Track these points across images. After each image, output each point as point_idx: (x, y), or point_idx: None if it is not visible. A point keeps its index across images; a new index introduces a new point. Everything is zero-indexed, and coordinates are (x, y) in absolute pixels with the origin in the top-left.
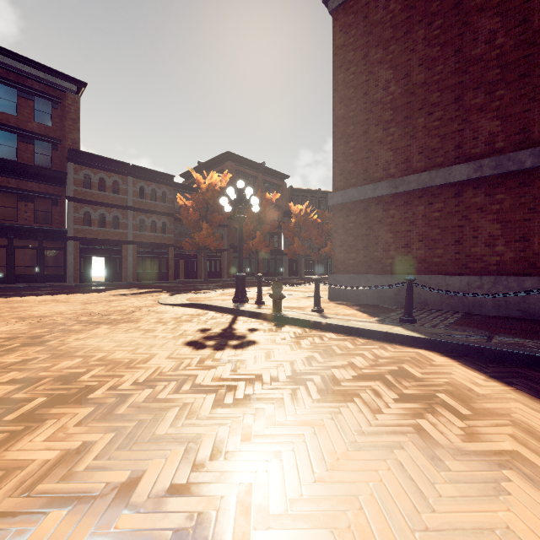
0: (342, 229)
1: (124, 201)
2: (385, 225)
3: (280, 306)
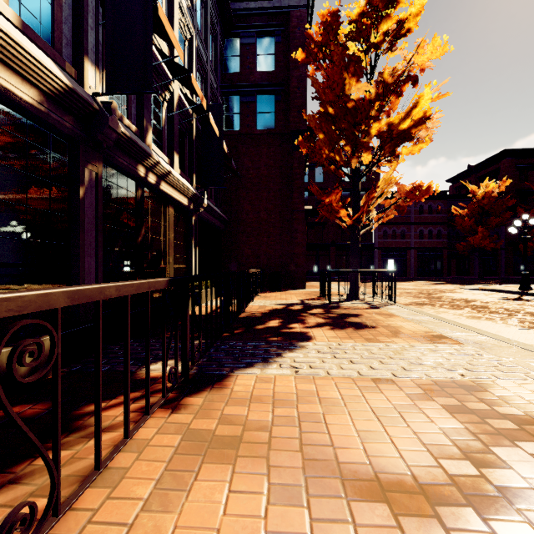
0: None
1: (408, 219)
2: None
3: None
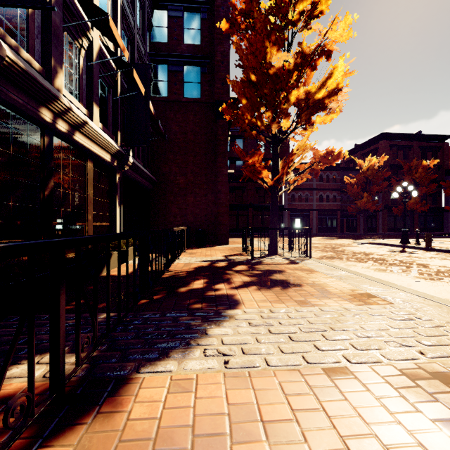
0: None
1: (311, 185)
2: None
3: (430, 244)
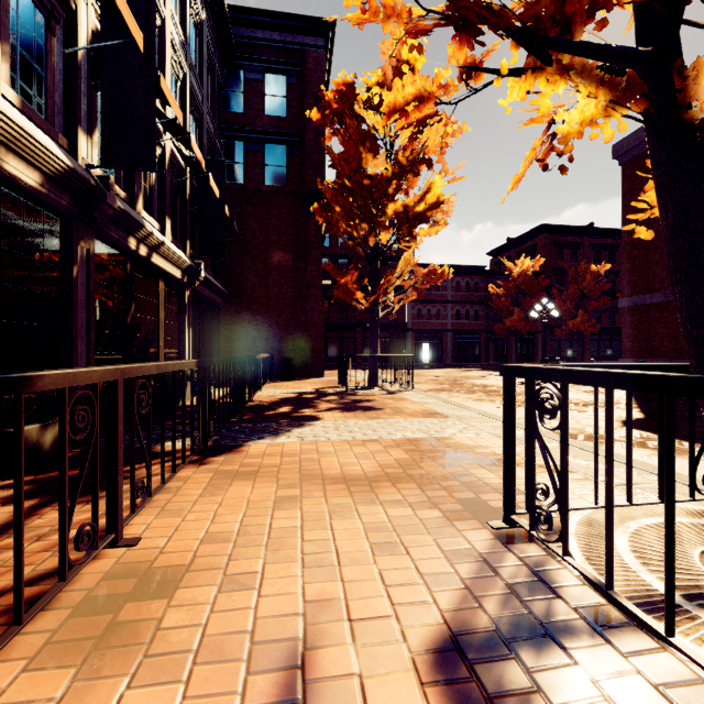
0: (628, 325)
1: (444, 296)
2: (660, 323)
3: None
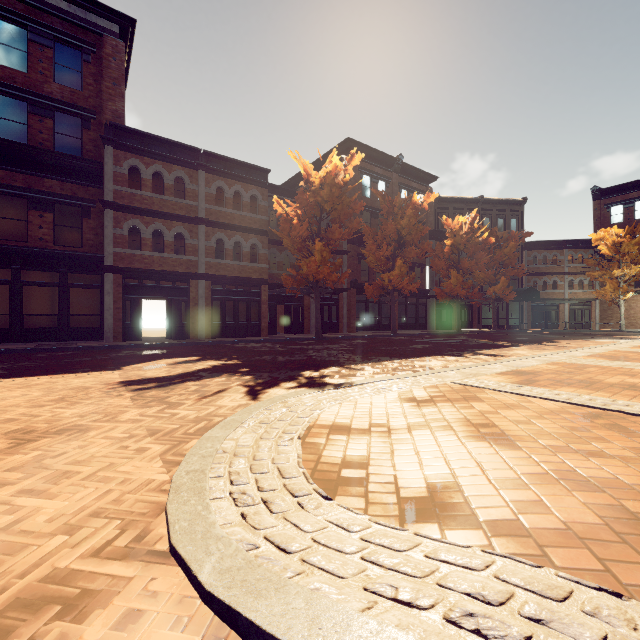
0: None
1: (192, 210)
2: None
3: None
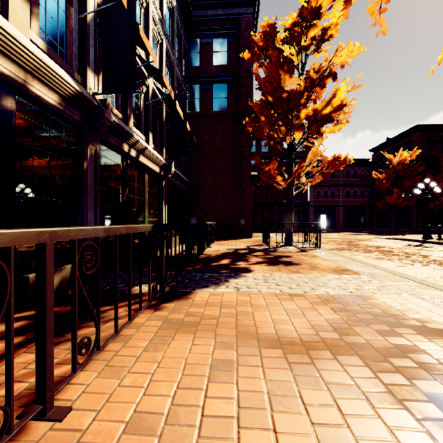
0: None
1: (337, 181)
2: None
3: None
